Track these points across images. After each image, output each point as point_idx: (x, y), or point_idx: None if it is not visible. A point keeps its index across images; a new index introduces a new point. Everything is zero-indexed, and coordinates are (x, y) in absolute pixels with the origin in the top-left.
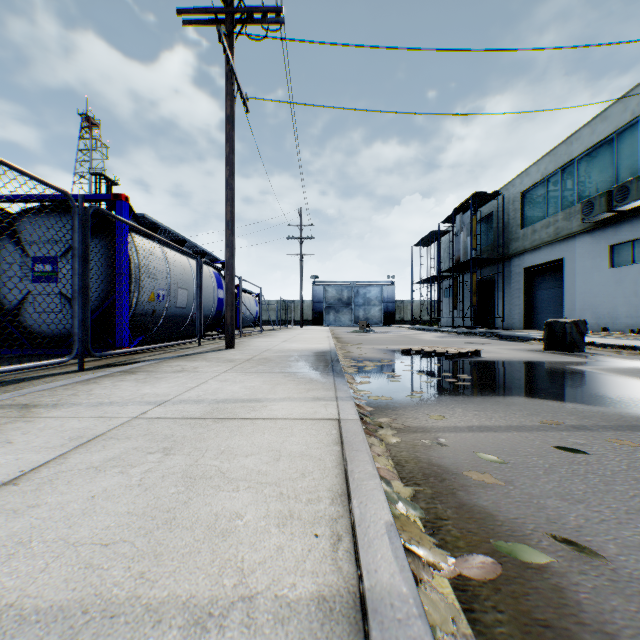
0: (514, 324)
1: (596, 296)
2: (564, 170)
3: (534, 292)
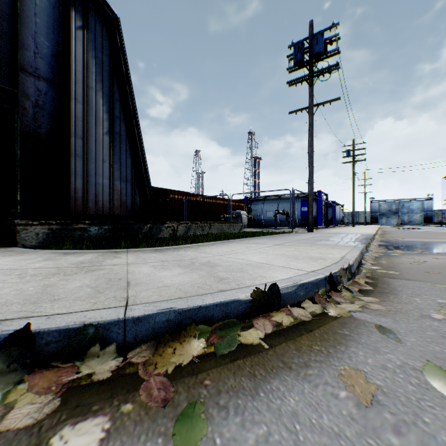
0: None
1: None
2: None
3: None
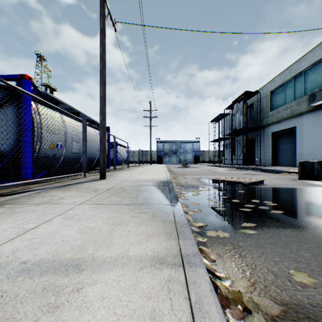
0: (266, 163)
1: (316, 147)
2: (296, 78)
3: (277, 145)
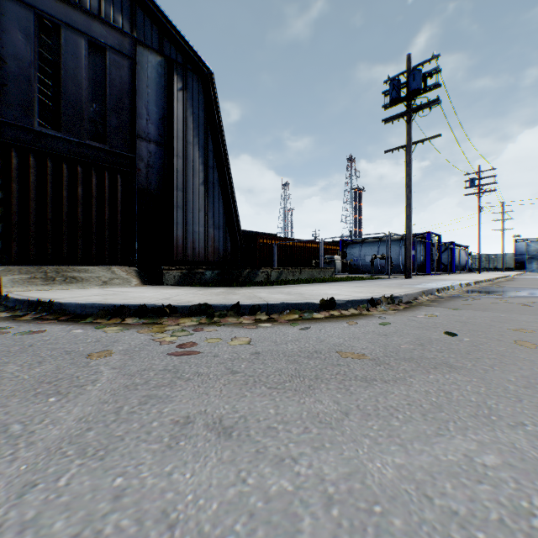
0: None
1: None
2: None
3: None
